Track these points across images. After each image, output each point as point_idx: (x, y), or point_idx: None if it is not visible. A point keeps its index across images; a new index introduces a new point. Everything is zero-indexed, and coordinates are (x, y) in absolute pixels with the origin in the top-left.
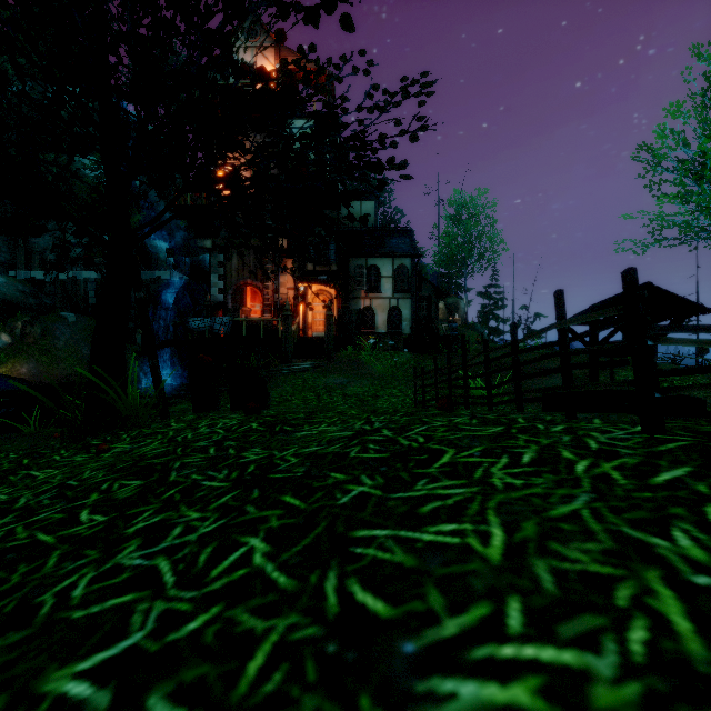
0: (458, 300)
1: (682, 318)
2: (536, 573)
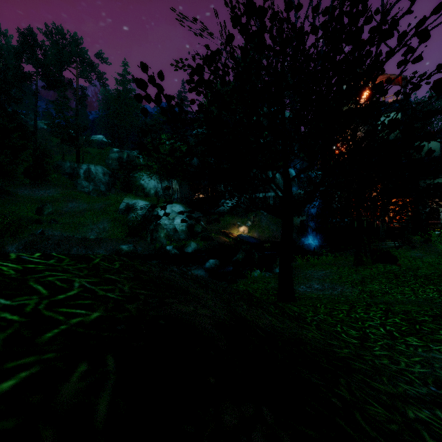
0: None
1: None
2: None
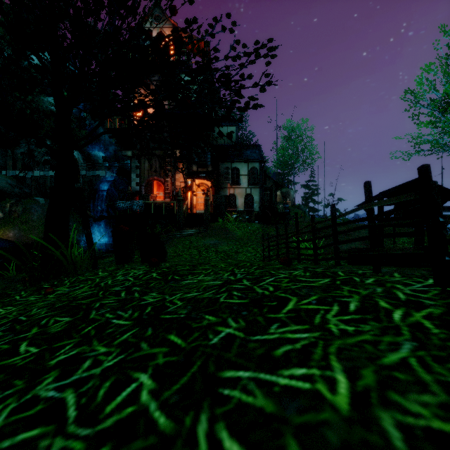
0: (289, 190)
1: (444, 201)
2: (383, 428)
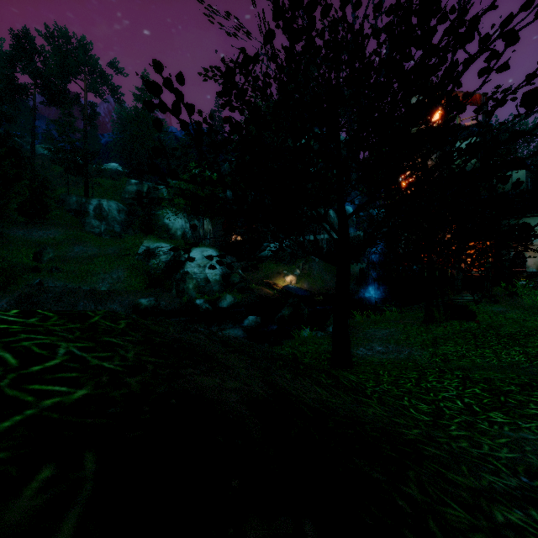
0: None
1: None
2: None
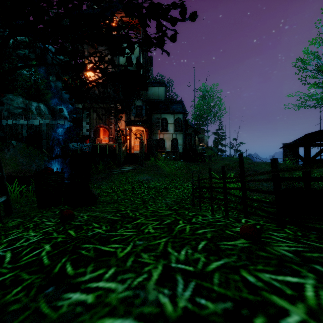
0: (203, 136)
1: None
2: None
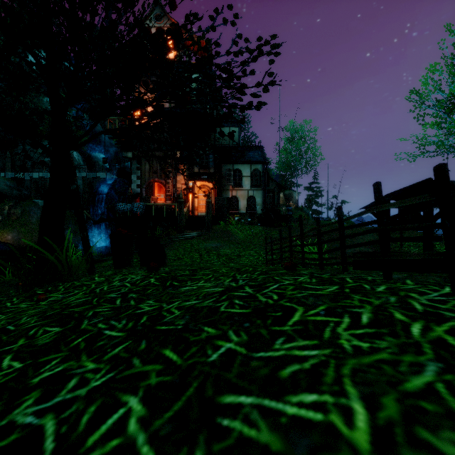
0: (292, 192)
1: None
2: None
